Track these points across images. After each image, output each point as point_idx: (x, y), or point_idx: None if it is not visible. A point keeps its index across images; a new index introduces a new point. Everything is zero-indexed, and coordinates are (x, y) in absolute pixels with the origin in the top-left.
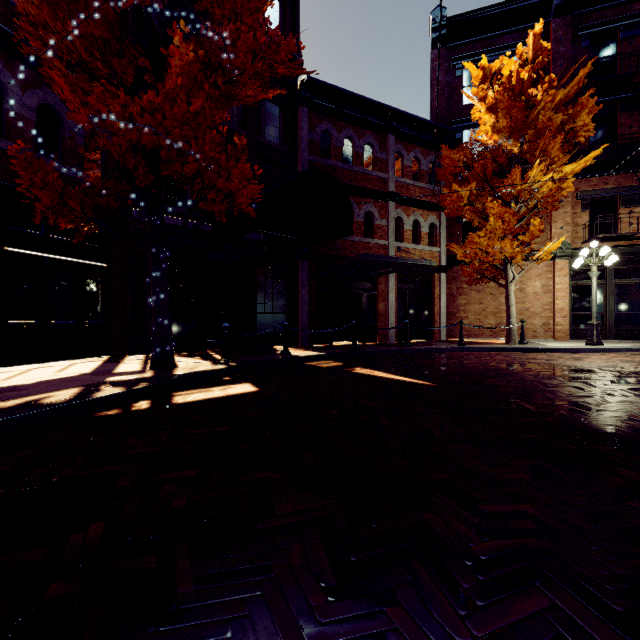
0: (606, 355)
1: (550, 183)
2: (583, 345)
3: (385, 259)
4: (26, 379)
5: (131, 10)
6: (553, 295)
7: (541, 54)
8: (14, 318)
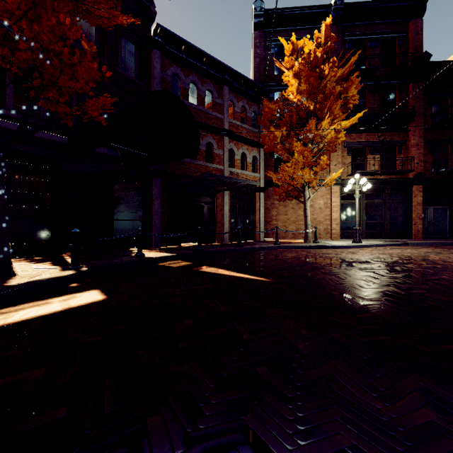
0: (367, 249)
1: (333, 132)
2: (351, 243)
3: (223, 178)
4: None
5: None
6: (330, 209)
7: (330, 40)
8: None
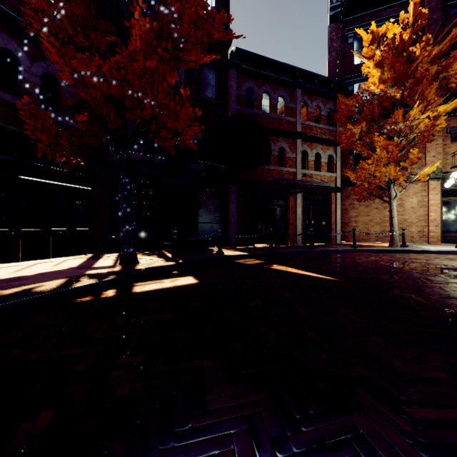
0: None
1: (426, 120)
2: (454, 248)
3: (295, 182)
4: (30, 271)
5: (108, 4)
6: (427, 209)
7: (420, 18)
8: (26, 227)
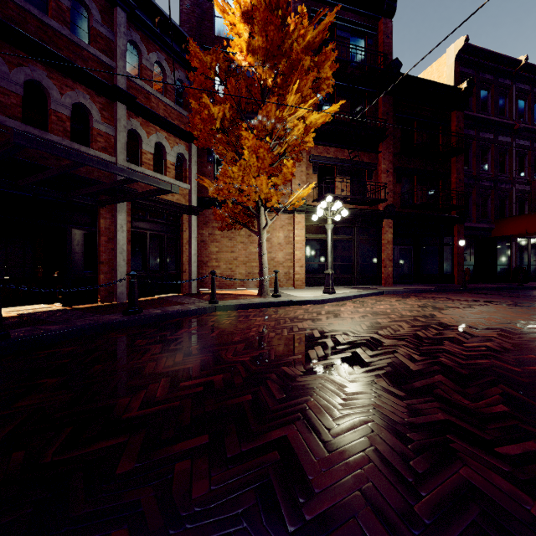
0: (347, 305)
1: (301, 126)
2: (322, 294)
3: (83, 160)
4: None
5: None
6: (293, 246)
7: None
8: None
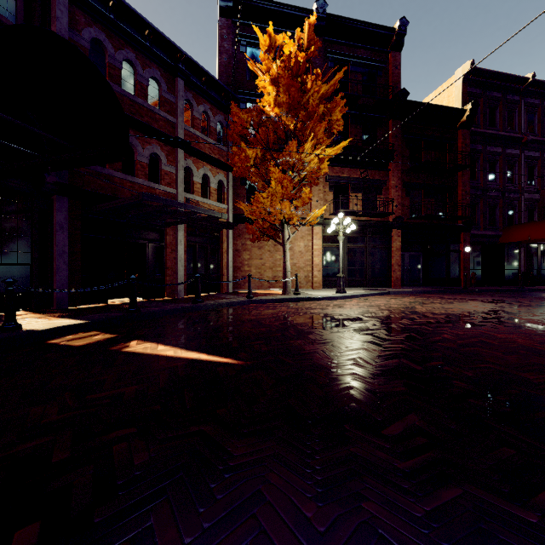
0: (353, 301)
1: (316, 160)
2: (334, 293)
3: (173, 204)
4: None
5: None
6: (312, 254)
7: (314, 44)
8: None
